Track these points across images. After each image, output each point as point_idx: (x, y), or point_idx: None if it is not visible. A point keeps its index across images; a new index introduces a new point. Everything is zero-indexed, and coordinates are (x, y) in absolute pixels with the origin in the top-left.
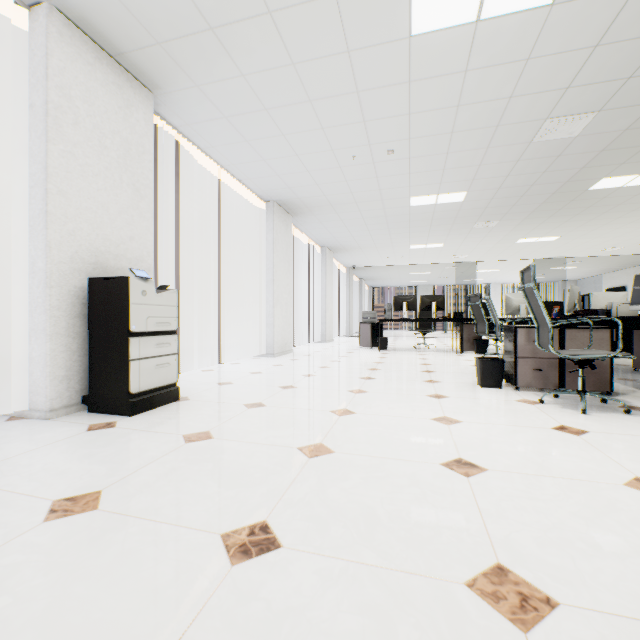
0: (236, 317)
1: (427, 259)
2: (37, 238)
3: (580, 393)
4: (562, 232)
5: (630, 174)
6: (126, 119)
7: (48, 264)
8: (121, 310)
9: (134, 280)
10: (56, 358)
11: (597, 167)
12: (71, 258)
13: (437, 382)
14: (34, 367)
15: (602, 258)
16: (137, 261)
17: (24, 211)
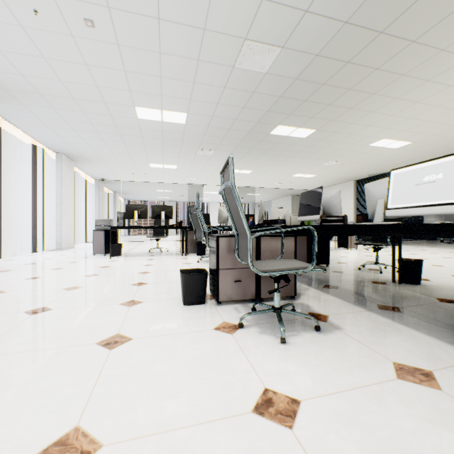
0: None
1: (167, 179)
2: None
3: (277, 311)
4: (254, 167)
5: (293, 126)
6: None
7: None
8: None
9: None
10: None
11: (276, 113)
12: None
13: (137, 304)
14: None
15: (273, 189)
16: None
17: None
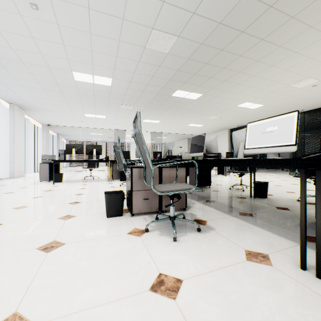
0: None
1: (99, 125)
2: None
3: (172, 219)
4: (161, 119)
5: (187, 91)
6: None
7: None
8: None
9: None
10: None
11: (176, 81)
12: None
13: (71, 217)
14: None
15: (175, 134)
16: None
17: None
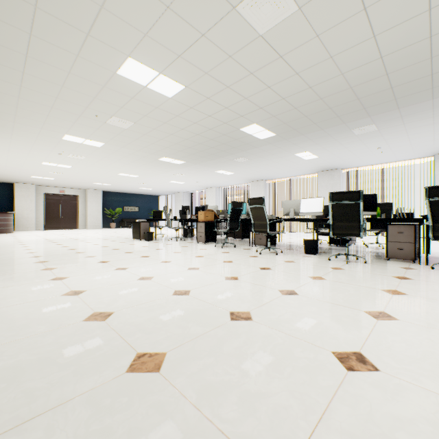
0: None
1: None
2: None
3: None
4: None
5: None
6: (332, 179)
7: None
8: None
9: None
10: None
11: (435, 93)
12: None
13: None
14: None
15: None
16: None
17: None
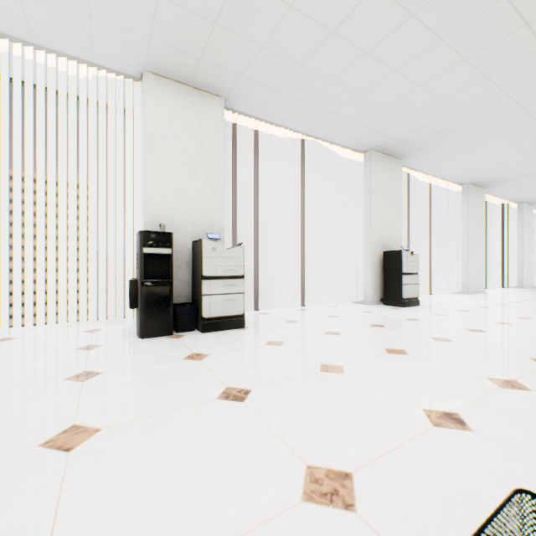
0: (436, 266)
1: None
2: (366, 238)
3: None
4: None
5: None
6: (392, 178)
7: (371, 247)
8: (398, 264)
9: (403, 251)
10: (372, 282)
11: None
12: (376, 244)
13: None
14: (365, 285)
15: None
16: (395, 241)
17: (361, 228)
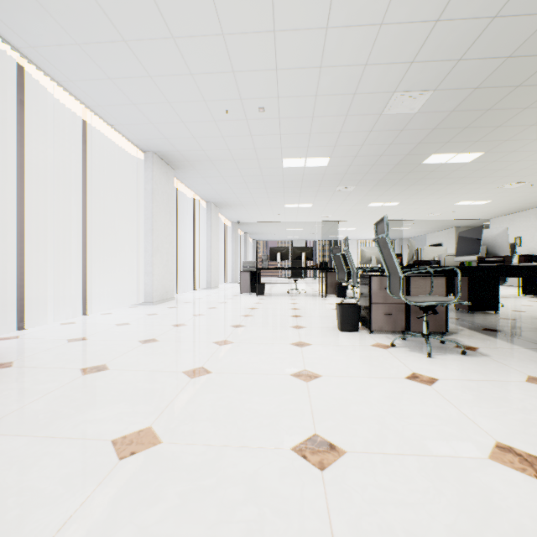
0: (113, 266)
1: (300, 217)
2: None
3: (425, 336)
4: (401, 199)
5: (452, 152)
6: None
7: None
8: None
9: None
10: None
11: (429, 144)
12: None
13: (302, 328)
14: None
15: (427, 221)
16: None
17: None
